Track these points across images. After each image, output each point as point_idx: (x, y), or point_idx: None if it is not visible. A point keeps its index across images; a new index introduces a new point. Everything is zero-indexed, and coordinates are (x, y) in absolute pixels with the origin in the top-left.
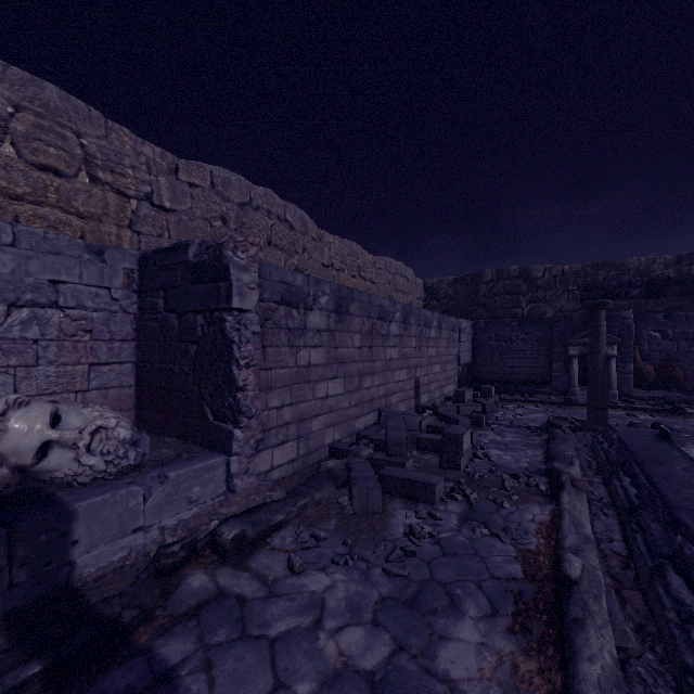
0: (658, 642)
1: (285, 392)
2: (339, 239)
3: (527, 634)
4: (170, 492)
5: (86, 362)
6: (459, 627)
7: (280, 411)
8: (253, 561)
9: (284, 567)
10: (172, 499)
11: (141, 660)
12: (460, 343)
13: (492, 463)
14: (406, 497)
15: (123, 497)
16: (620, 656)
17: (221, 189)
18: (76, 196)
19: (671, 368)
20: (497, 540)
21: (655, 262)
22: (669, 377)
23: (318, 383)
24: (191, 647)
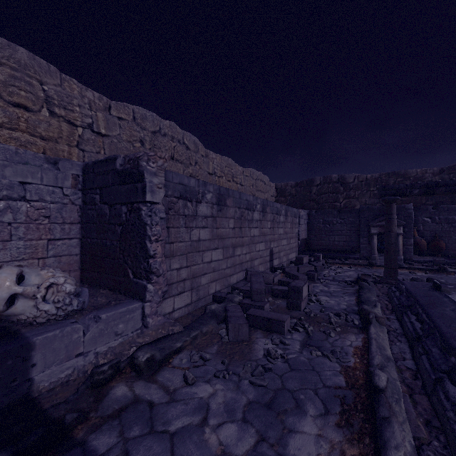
0: (441, 433)
1: (183, 258)
2: (220, 156)
3: (350, 428)
4: (102, 328)
5: (45, 238)
6: (303, 423)
7: (179, 271)
8: (159, 376)
9: (181, 380)
10: (104, 333)
11: (78, 451)
12: (299, 225)
13: (322, 306)
14: (264, 329)
15: (68, 332)
16: (416, 443)
17: (140, 121)
18: (39, 125)
19: (438, 241)
20: (327, 359)
21: (426, 172)
22: (436, 248)
23: (205, 252)
24: (114, 440)
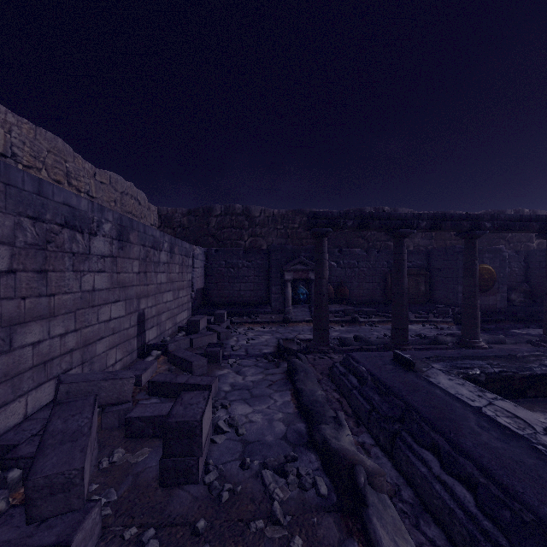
0: None
1: None
2: (31, 124)
3: None
4: None
5: None
6: None
7: None
8: None
9: None
10: None
11: None
12: (193, 269)
13: (242, 438)
14: None
15: None
16: None
17: None
18: None
19: (343, 288)
20: None
21: None
22: (342, 295)
23: None
24: None
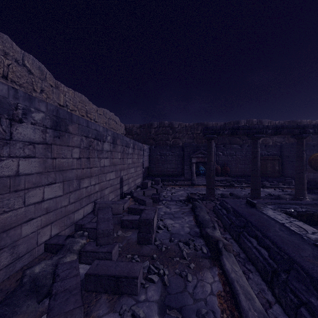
0: None
1: None
2: (72, 90)
3: None
4: None
5: None
6: None
7: None
8: None
9: None
10: None
11: None
12: (143, 156)
13: (170, 232)
14: (111, 292)
15: None
16: None
17: None
18: None
19: (226, 167)
20: None
21: (218, 125)
22: (225, 171)
23: (30, 190)
24: None
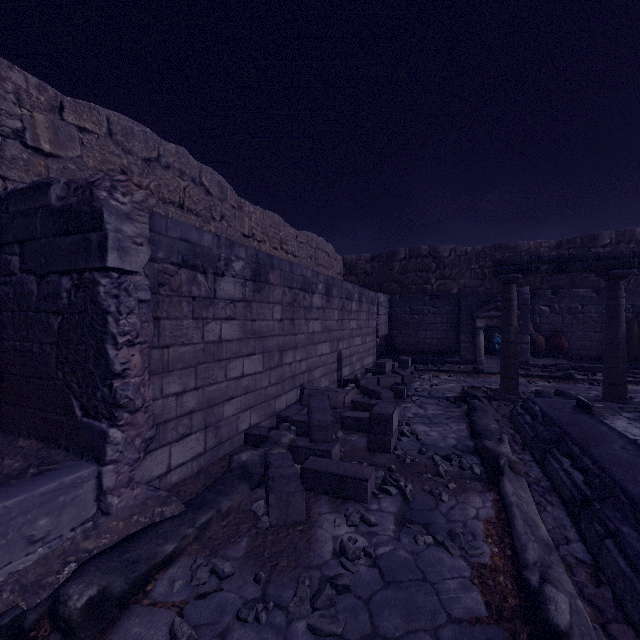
0: None
1: (188, 373)
2: (261, 209)
3: None
4: None
5: None
6: None
7: (181, 398)
8: (118, 633)
9: (165, 639)
10: None
11: None
12: (378, 316)
13: (420, 441)
14: (333, 494)
15: None
16: None
17: (121, 138)
18: None
19: (558, 338)
20: (444, 552)
21: (541, 246)
22: (557, 347)
23: (231, 361)
24: None
